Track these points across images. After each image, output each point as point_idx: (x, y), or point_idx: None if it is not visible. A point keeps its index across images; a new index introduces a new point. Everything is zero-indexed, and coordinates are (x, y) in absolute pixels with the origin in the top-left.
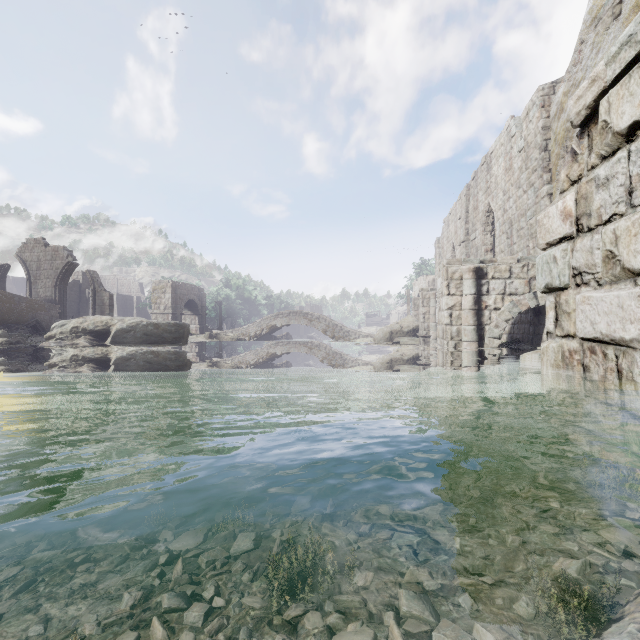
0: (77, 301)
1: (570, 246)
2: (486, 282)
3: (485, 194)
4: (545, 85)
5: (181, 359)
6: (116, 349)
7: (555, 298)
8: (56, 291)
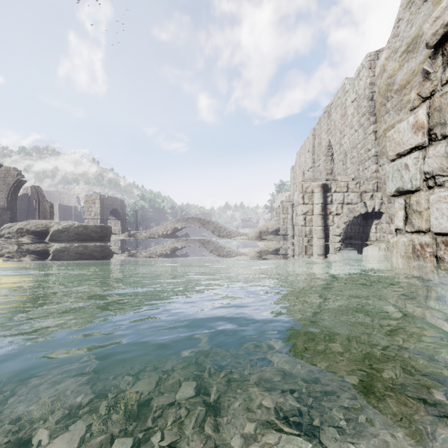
0: (26, 209)
1: (421, 154)
2: (330, 195)
3: (326, 134)
4: (371, 53)
5: (105, 252)
6: (53, 245)
7: (405, 200)
8: (8, 201)
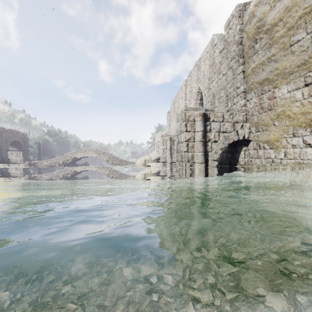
0: None
1: None
2: (209, 123)
3: (196, 82)
4: (241, 4)
5: None
6: None
7: None
8: None
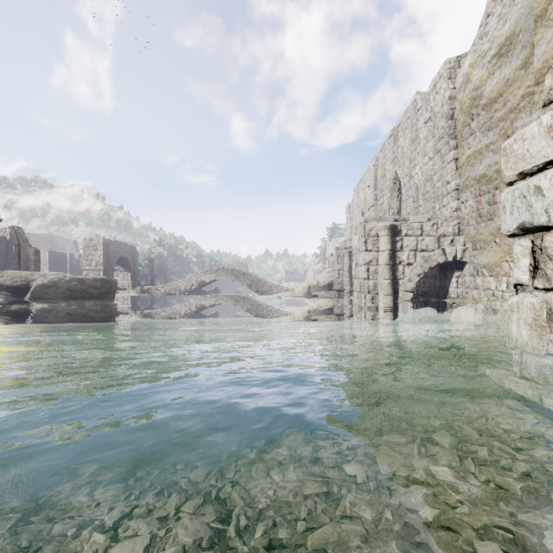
0: (4, 257)
1: None
2: (400, 239)
3: (392, 163)
4: (451, 59)
5: (108, 314)
6: (36, 305)
7: (533, 241)
8: None
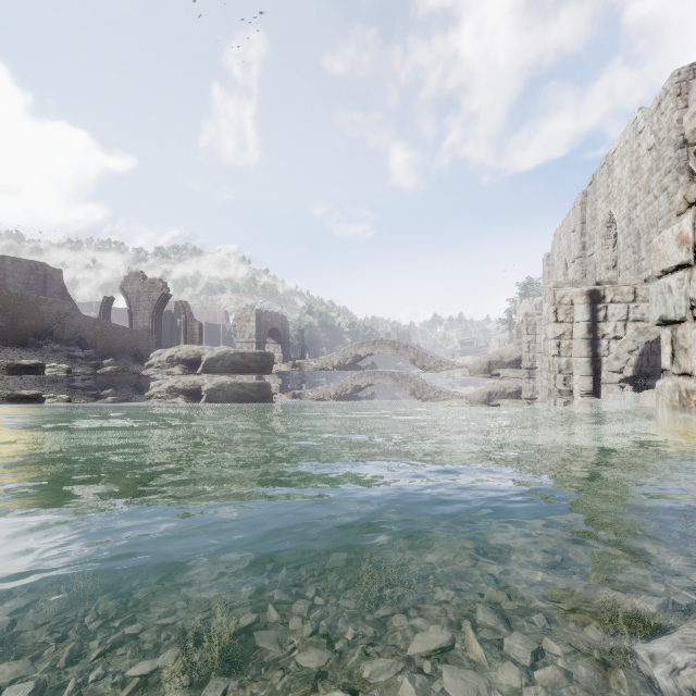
0: (170, 330)
1: (687, 275)
2: (603, 307)
3: (605, 201)
4: (682, 69)
5: (266, 389)
6: (206, 378)
7: (671, 332)
8: (153, 321)
